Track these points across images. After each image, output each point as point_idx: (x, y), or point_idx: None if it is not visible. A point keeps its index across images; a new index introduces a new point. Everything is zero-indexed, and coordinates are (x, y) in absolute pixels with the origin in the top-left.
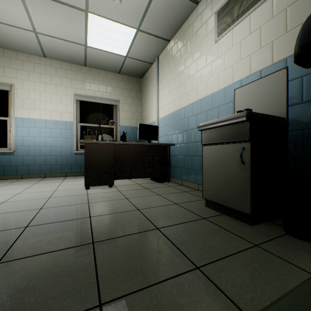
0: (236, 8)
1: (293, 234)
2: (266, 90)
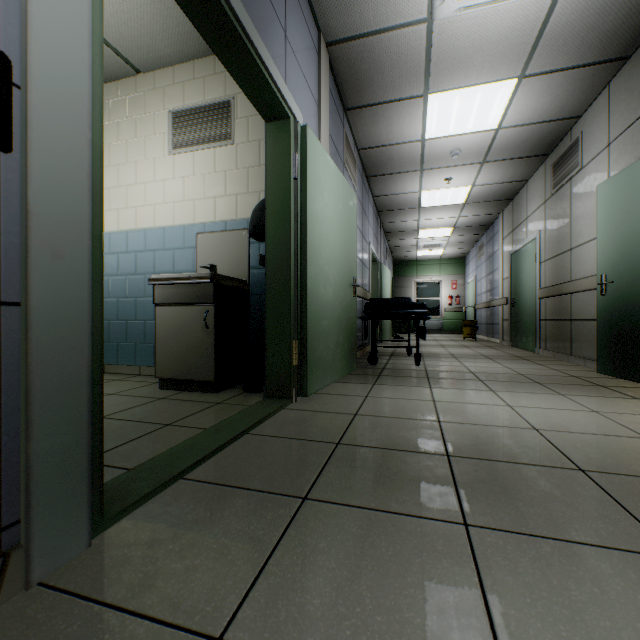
0: (200, 129)
1: (249, 391)
2: (232, 246)
